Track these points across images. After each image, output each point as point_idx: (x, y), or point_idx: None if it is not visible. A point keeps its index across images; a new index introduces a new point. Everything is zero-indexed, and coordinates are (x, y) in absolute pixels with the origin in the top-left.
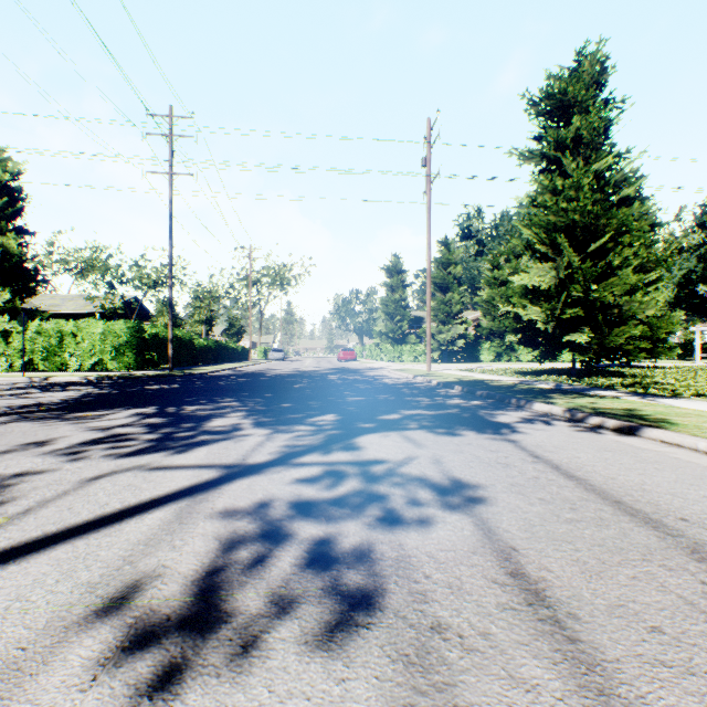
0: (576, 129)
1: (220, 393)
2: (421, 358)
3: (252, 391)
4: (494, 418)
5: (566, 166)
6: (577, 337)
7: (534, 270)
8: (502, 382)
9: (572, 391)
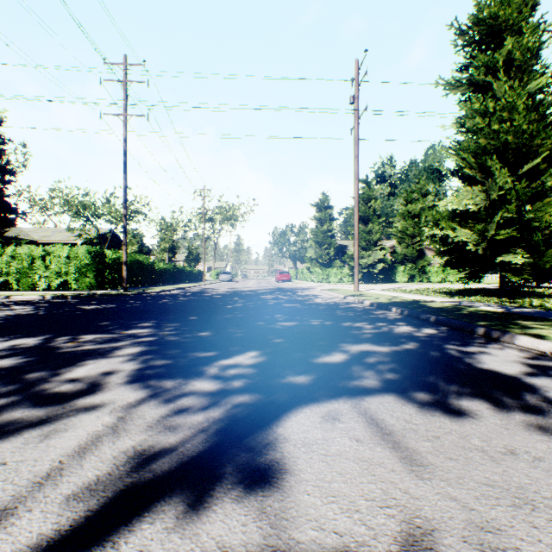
0: (507, 53)
1: (144, 315)
2: (345, 279)
3: (180, 313)
4: (480, 362)
5: (496, 90)
6: (511, 258)
7: (463, 193)
8: (438, 304)
9: (535, 316)
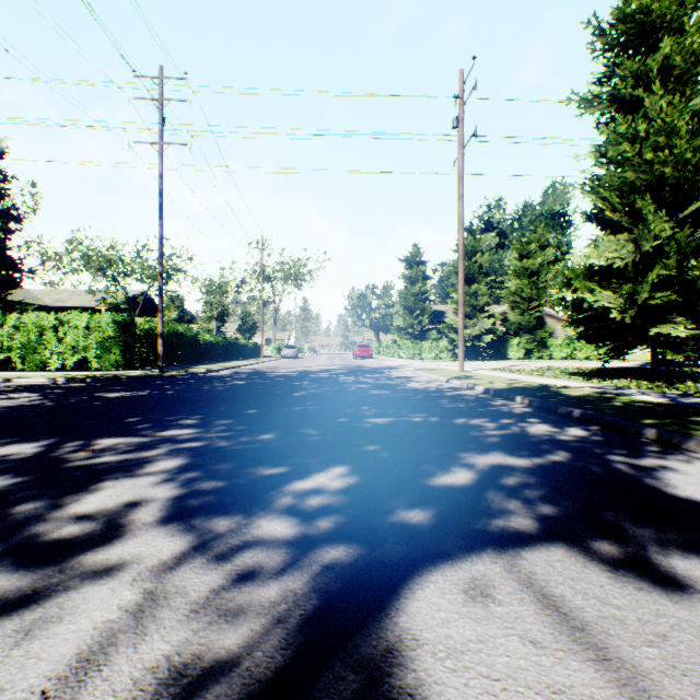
0: (663, 58)
1: (186, 407)
2: (443, 355)
3: (233, 403)
4: (669, 485)
5: (648, 107)
6: (670, 329)
7: (604, 243)
8: (576, 390)
9: None
